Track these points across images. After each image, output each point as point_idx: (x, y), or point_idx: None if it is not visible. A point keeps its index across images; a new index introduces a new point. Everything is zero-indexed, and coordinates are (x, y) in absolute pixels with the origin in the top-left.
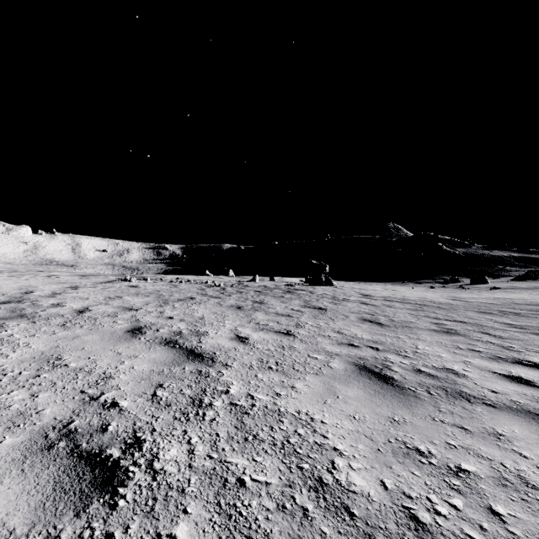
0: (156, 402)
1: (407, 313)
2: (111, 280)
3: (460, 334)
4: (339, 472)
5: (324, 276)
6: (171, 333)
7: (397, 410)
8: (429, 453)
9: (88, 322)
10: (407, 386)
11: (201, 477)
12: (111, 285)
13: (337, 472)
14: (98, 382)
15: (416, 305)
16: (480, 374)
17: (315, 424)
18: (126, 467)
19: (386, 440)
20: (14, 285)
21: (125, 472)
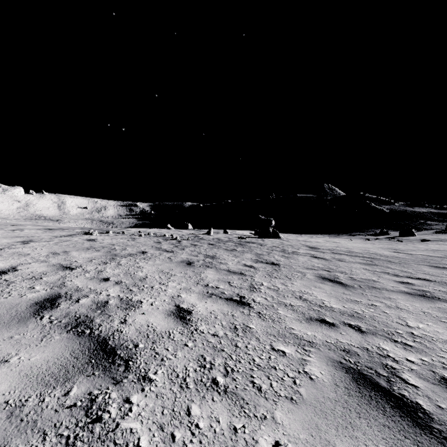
0: None
1: (362, 269)
2: (73, 234)
3: (440, 299)
4: None
5: (272, 229)
6: (92, 306)
7: None
8: None
9: None
10: None
11: None
12: (69, 238)
13: None
14: None
15: (365, 258)
16: None
17: None
18: None
19: None
20: None
21: None
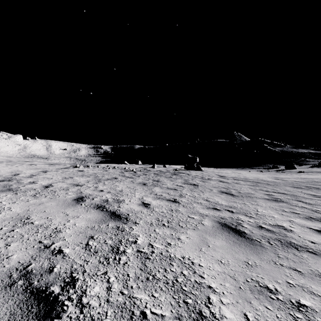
0: (88, 249)
1: (248, 188)
2: (67, 167)
3: (283, 202)
4: (214, 307)
5: (196, 164)
6: (101, 201)
7: (250, 256)
8: (276, 290)
9: (50, 194)
10: (254, 238)
11: (115, 310)
12: (67, 170)
13: (212, 307)
14: (51, 235)
15: (253, 182)
16: (301, 229)
17: (195, 266)
18: (63, 302)
19: (245, 280)
20: (8, 170)
21: (61, 306)
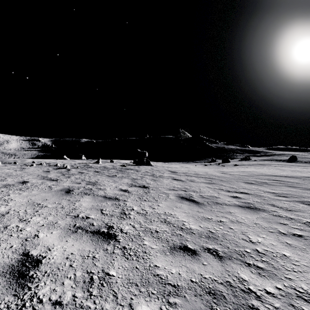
0: None
1: (207, 187)
2: None
3: (260, 209)
4: None
5: (145, 159)
6: None
7: None
8: None
9: None
10: None
11: None
12: None
13: None
14: None
15: (207, 179)
16: None
17: None
18: None
19: None
20: None
21: None
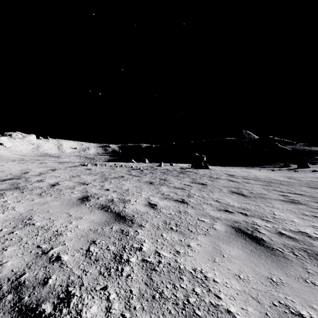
0: (88, 257)
1: (260, 188)
2: (76, 165)
3: (302, 204)
4: None
5: (203, 163)
6: (106, 201)
7: (273, 270)
8: None
9: (56, 193)
10: (275, 247)
11: None
12: (75, 168)
13: None
14: (51, 238)
15: (265, 182)
16: None
17: (209, 282)
18: None
19: (271, 303)
20: (19, 168)
21: None
